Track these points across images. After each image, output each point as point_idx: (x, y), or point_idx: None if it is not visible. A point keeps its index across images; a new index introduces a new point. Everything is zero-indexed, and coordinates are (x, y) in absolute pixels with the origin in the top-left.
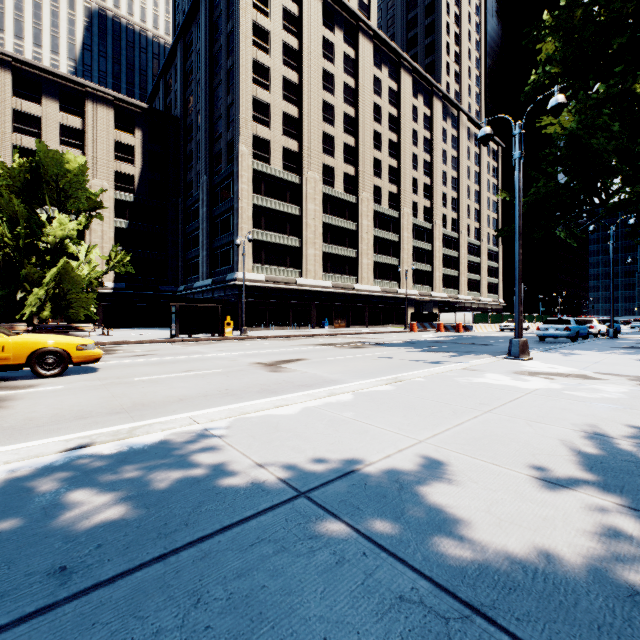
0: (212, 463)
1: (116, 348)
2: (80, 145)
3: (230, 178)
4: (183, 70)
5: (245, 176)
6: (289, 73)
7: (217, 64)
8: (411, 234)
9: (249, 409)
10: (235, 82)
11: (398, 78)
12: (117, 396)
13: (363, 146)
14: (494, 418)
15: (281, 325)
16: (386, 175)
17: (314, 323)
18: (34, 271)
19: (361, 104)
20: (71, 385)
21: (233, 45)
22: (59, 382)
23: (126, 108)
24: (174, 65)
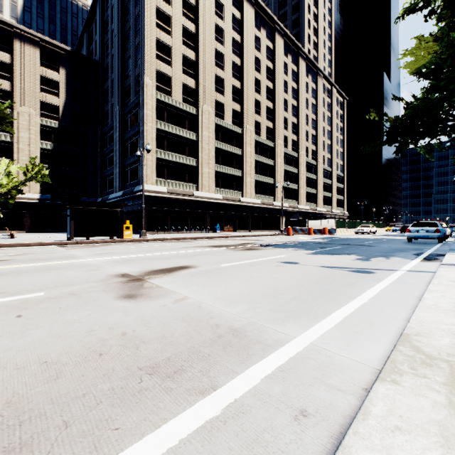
0: None
1: None
2: (9, 77)
3: (138, 107)
4: (101, 22)
5: (149, 104)
6: (187, 23)
7: (127, 13)
8: (283, 160)
9: None
10: (141, 24)
11: (273, 39)
12: None
13: (247, 89)
14: None
15: (181, 229)
16: (264, 113)
17: (208, 228)
18: None
19: (245, 56)
20: None
21: None
22: None
23: (51, 49)
24: (95, 20)
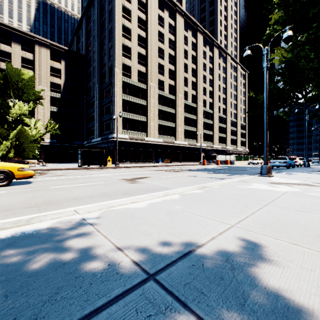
0: (80, 246)
1: (47, 172)
2: (32, 68)
3: (110, 85)
4: (86, 30)
5: (118, 84)
6: (141, 32)
7: (104, 27)
8: (203, 116)
9: (114, 204)
10: (113, 36)
11: (196, 36)
12: (36, 197)
13: (178, 70)
14: (273, 209)
15: (137, 161)
16: (190, 85)
17: (154, 160)
18: (4, 131)
19: (177, 49)
20: (11, 191)
21: (112, 17)
22: (5, 189)
23: (56, 49)
24: (82, 28)
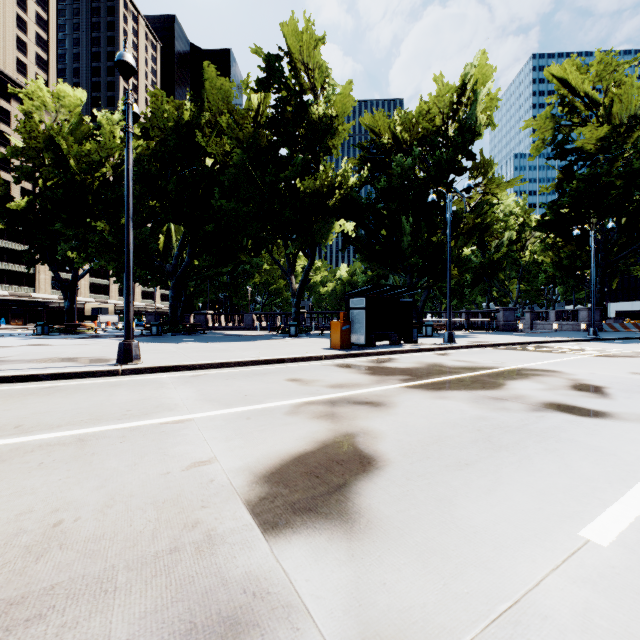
0: None
1: None
2: None
3: None
4: None
5: None
6: None
7: None
8: None
9: None
10: None
11: None
12: None
13: None
14: None
15: None
16: None
17: None
18: None
19: None
20: None
21: None
22: None
23: None
24: None
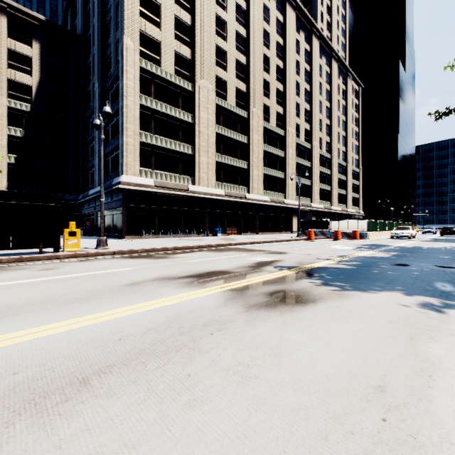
0: None
1: None
2: None
3: (118, 79)
4: None
5: (131, 72)
6: None
7: None
8: (295, 151)
9: None
10: None
11: (284, 11)
12: None
13: (254, 65)
14: None
15: (172, 232)
16: (274, 96)
17: (207, 230)
18: None
19: (252, 26)
20: None
21: None
22: None
23: (22, 18)
24: None
